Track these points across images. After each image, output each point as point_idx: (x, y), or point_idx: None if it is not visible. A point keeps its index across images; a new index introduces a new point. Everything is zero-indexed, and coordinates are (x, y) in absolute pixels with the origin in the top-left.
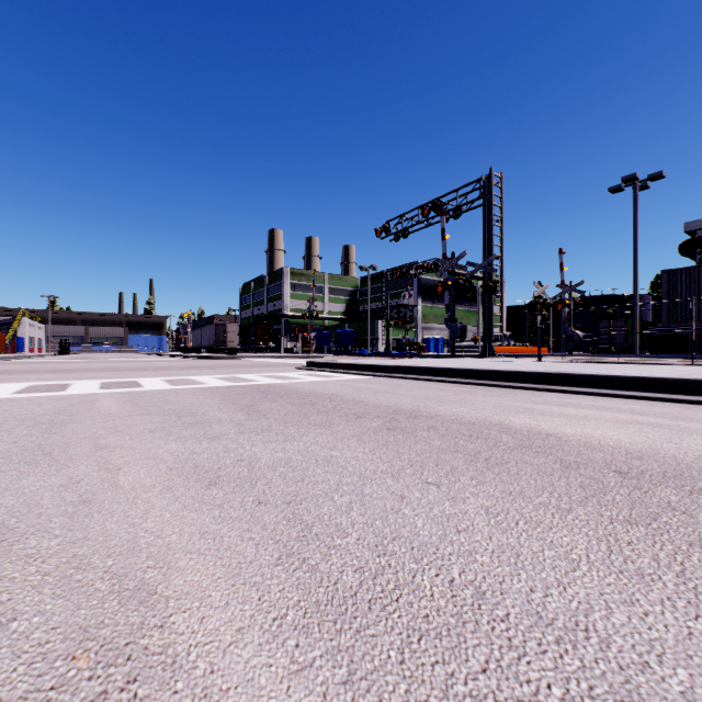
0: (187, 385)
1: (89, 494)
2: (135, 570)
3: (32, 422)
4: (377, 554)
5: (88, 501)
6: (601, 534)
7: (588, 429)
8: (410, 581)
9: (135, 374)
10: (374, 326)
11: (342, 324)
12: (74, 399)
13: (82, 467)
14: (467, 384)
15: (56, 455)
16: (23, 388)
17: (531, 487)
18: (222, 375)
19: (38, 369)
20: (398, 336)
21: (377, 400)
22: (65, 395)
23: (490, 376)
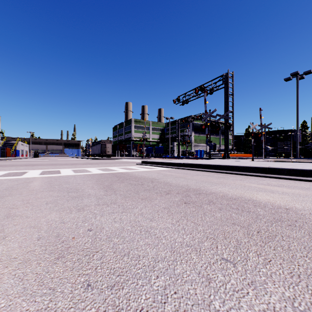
0: (82, 173)
1: None
2: None
3: None
4: None
5: None
6: None
7: (309, 204)
8: None
9: (61, 167)
10: (172, 144)
11: (158, 143)
12: (21, 181)
13: None
14: (221, 173)
15: None
16: (3, 174)
17: (311, 268)
18: (100, 167)
19: (19, 164)
20: (183, 149)
21: (176, 182)
22: (19, 178)
23: (233, 169)
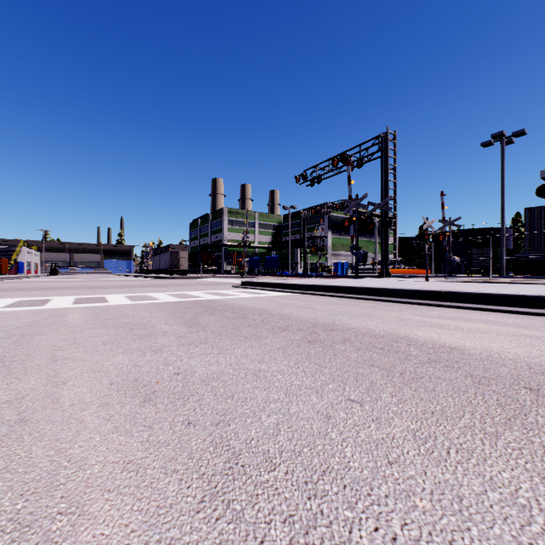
0: (143, 301)
1: (28, 411)
2: (43, 518)
3: (6, 334)
4: (307, 495)
5: (24, 421)
6: (541, 468)
7: (485, 342)
8: (347, 539)
9: (104, 291)
10: (294, 253)
11: (269, 251)
12: (48, 313)
13: (32, 381)
14: (371, 300)
15: (13, 368)
16: (11, 303)
17: (451, 406)
18: (173, 292)
19: (30, 287)
20: (313, 260)
21: (298, 314)
22: (42, 309)
23: (390, 294)
